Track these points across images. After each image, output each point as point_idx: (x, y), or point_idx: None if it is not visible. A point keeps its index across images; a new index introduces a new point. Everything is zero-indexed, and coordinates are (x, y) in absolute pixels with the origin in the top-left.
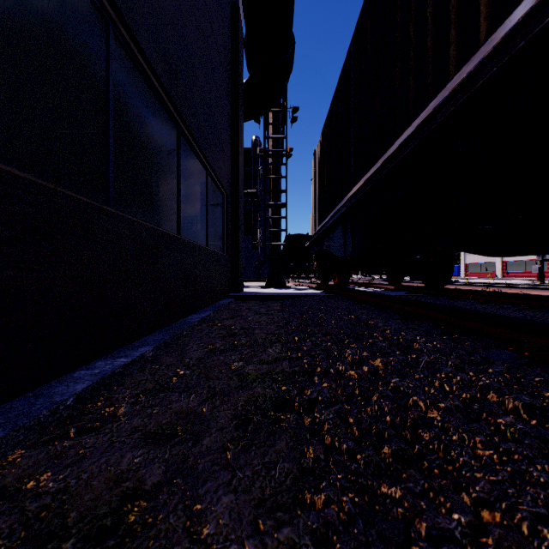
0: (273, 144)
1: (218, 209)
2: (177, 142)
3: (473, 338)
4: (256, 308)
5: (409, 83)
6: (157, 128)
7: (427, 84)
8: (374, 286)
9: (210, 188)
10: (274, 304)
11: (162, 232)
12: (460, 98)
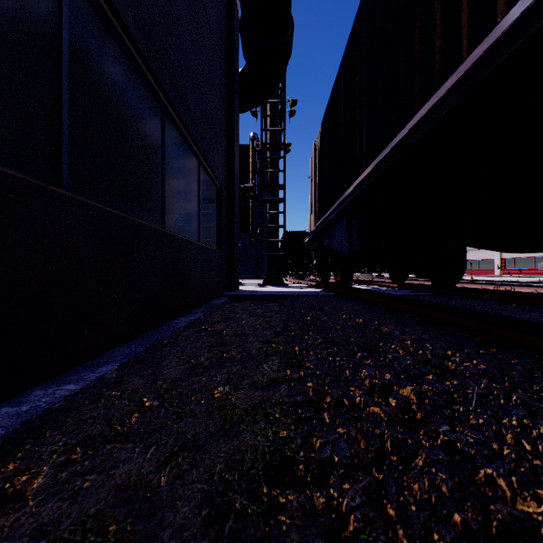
0: (270, 137)
1: (211, 203)
2: (161, 123)
3: (520, 353)
4: (252, 309)
5: (434, 41)
6: (134, 102)
7: (462, 35)
8: (375, 284)
9: (202, 179)
10: (272, 304)
11: (139, 224)
12: (538, 19)
